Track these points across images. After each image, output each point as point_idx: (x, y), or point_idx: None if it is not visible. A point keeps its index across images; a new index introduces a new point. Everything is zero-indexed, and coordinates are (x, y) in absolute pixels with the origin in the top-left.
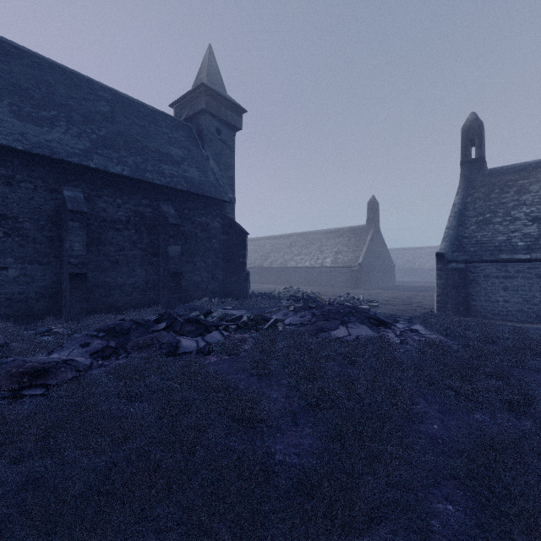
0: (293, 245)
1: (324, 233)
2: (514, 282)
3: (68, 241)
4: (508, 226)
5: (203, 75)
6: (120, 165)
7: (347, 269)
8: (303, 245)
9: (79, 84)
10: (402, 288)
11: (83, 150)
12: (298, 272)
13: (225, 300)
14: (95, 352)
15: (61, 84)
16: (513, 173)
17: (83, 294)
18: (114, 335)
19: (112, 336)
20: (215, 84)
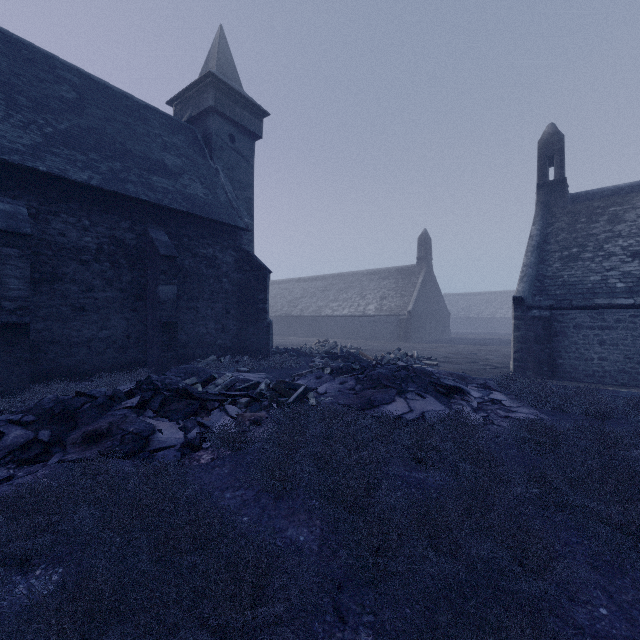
0: (329, 289)
1: (366, 275)
2: (613, 335)
3: (0, 275)
4: (602, 264)
5: (211, 64)
6: (87, 171)
7: (394, 318)
8: (340, 289)
9: (30, 58)
10: (460, 341)
11: (29, 146)
12: (335, 322)
13: (239, 359)
14: (8, 451)
15: (1, 54)
16: (602, 199)
17: (24, 354)
18: (50, 420)
19: (46, 421)
20: (227, 77)
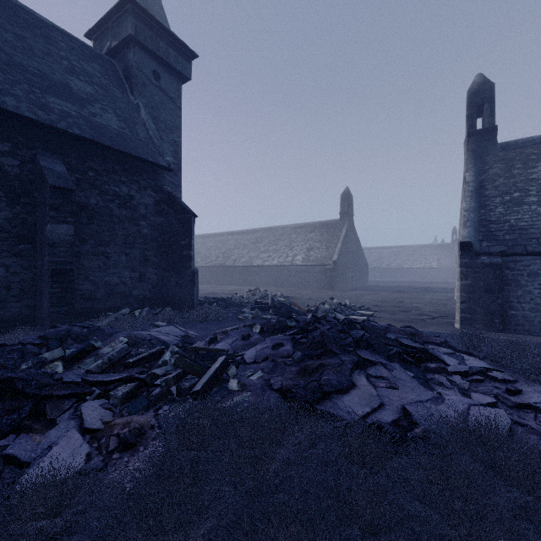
0: (260, 241)
1: (293, 228)
2: None
3: None
4: None
5: None
6: None
7: (320, 267)
8: (270, 241)
9: None
10: (379, 289)
11: None
12: (265, 271)
13: (160, 311)
14: None
15: None
16: (534, 146)
17: None
18: None
19: None
20: (151, 11)
